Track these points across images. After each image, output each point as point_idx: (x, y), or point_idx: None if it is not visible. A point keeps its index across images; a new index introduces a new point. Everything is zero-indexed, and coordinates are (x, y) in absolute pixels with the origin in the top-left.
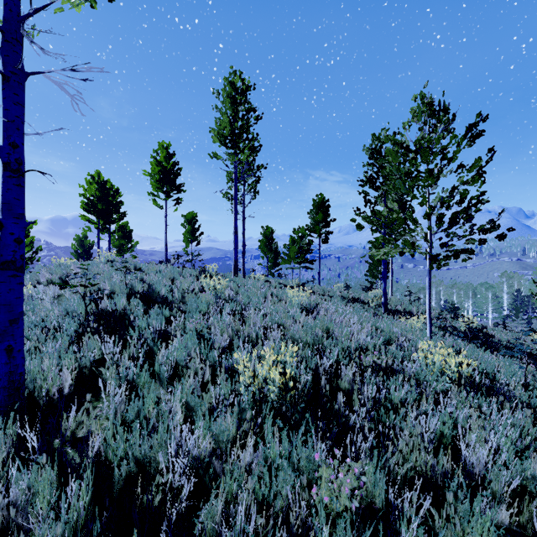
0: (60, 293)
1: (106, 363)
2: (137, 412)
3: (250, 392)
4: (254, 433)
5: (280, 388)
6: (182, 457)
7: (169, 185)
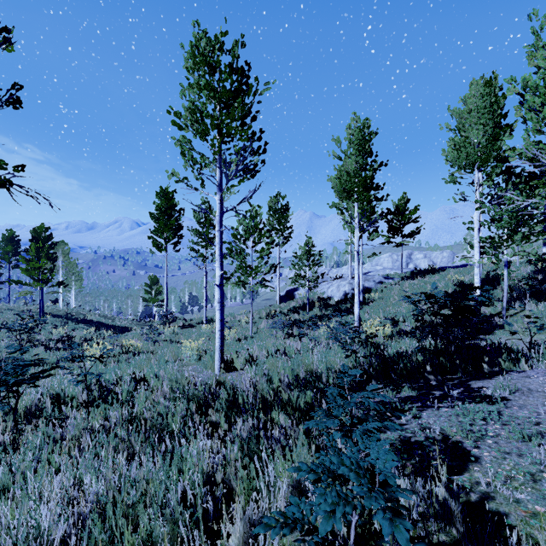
0: None
1: None
2: None
3: None
4: None
5: None
6: None
7: None
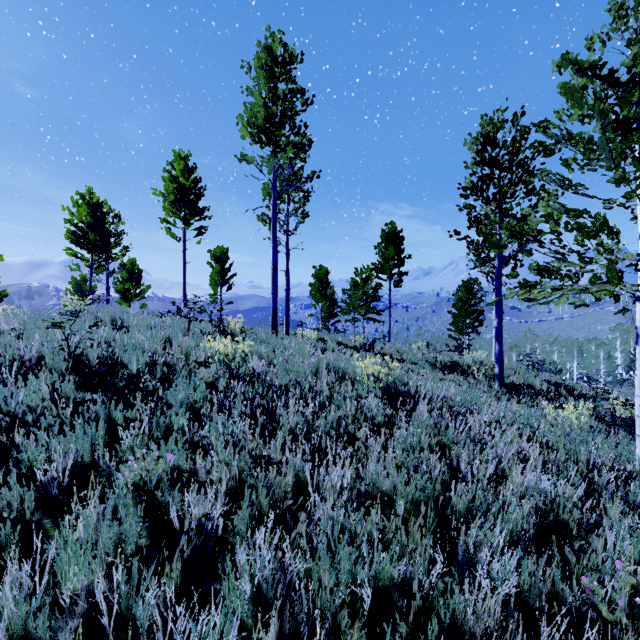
0: None
1: None
2: None
3: None
4: None
5: None
6: None
7: (187, 208)
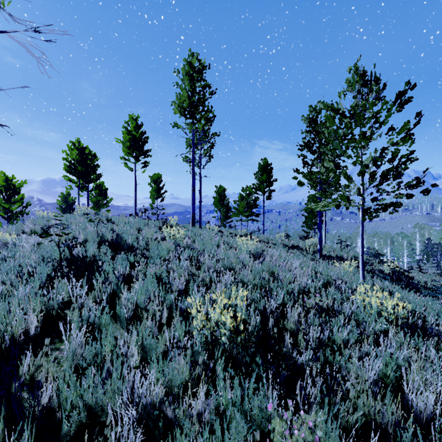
0: (41, 241)
1: (71, 306)
2: (94, 355)
3: (203, 335)
4: (206, 377)
5: (231, 332)
6: (134, 405)
7: (137, 150)
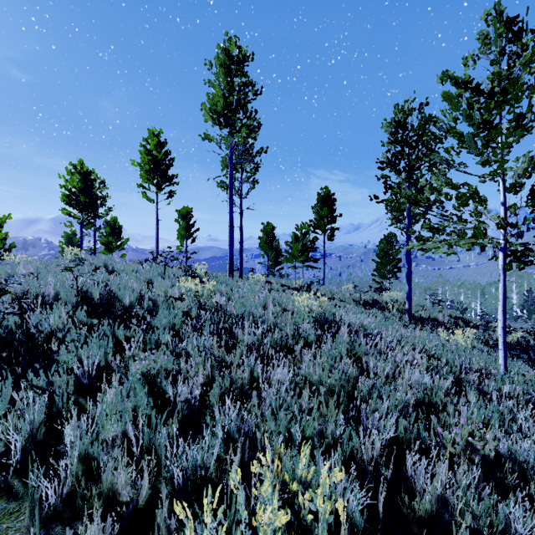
0: None
1: None
2: None
3: None
4: None
5: None
6: None
7: (160, 176)
